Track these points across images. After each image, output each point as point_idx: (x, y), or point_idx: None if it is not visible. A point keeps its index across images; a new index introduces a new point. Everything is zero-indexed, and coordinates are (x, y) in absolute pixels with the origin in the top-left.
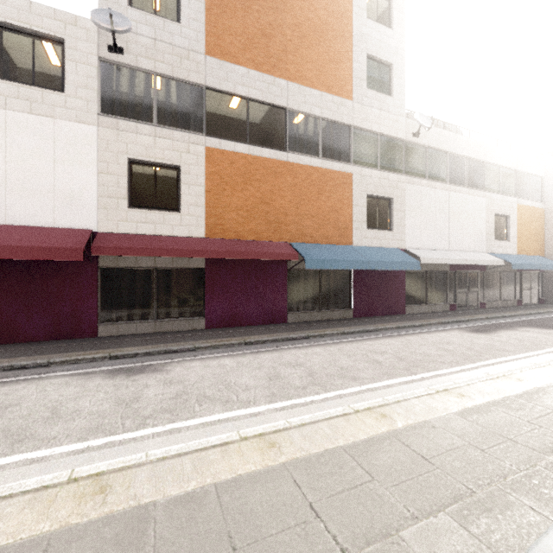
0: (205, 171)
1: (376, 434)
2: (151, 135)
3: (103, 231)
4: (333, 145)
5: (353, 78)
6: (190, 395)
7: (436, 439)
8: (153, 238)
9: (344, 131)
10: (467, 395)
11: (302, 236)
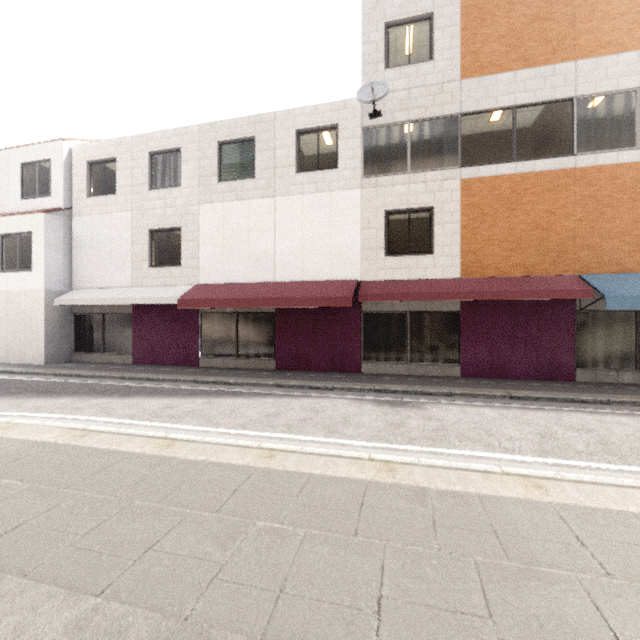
0: (460, 206)
1: None
2: (405, 183)
3: (365, 280)
4: None
5: None
6: (449, 432)
7: None
8: (407, 283)
9: None
10: None
11: (602, 264)
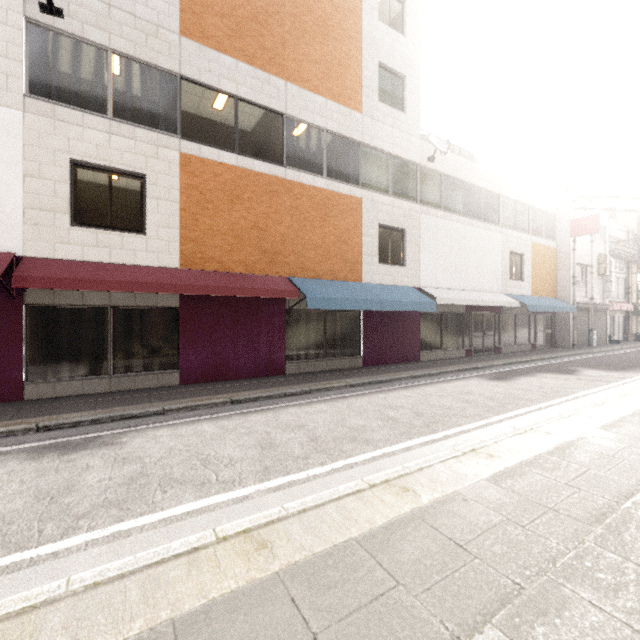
0: (179, 183)
1: (397, 515)
2: (104, 130)
3: (32, 255)
4: (340, 164)
5: (363, 87)
6: (150, 477)
7: (470, 516)
8: (107, 267)
9: (352, 148)
10: (496, 455)
11: (304, 270)
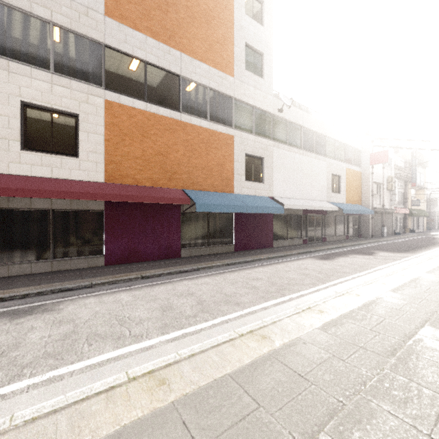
0: (104, 121)
1: (258, 356)
2: (47, 81)
3: None
4: (219, 111)
5: (235, 59)
6: (80, 334)
7: (308, 354)
8: (49, 181)
9: (227, 101)
10: (324, 311)
11: (194, 184)
